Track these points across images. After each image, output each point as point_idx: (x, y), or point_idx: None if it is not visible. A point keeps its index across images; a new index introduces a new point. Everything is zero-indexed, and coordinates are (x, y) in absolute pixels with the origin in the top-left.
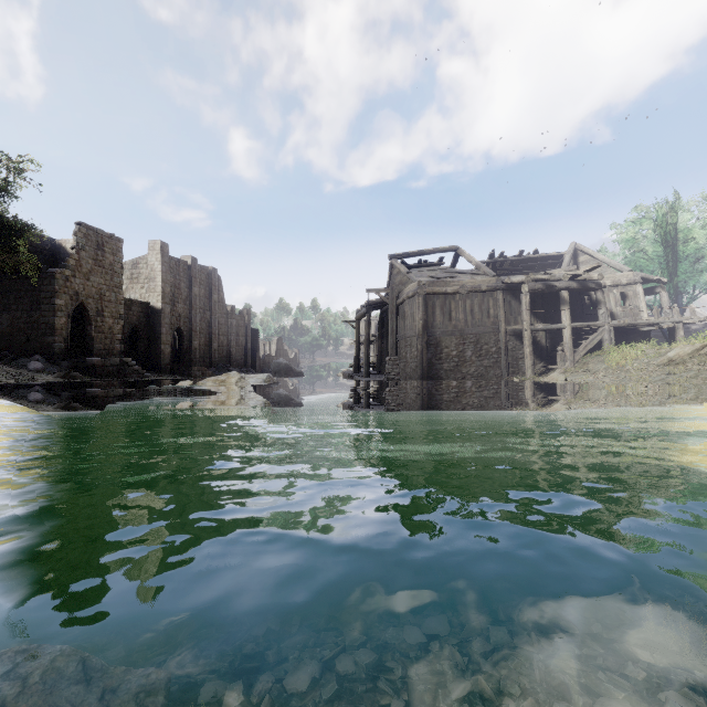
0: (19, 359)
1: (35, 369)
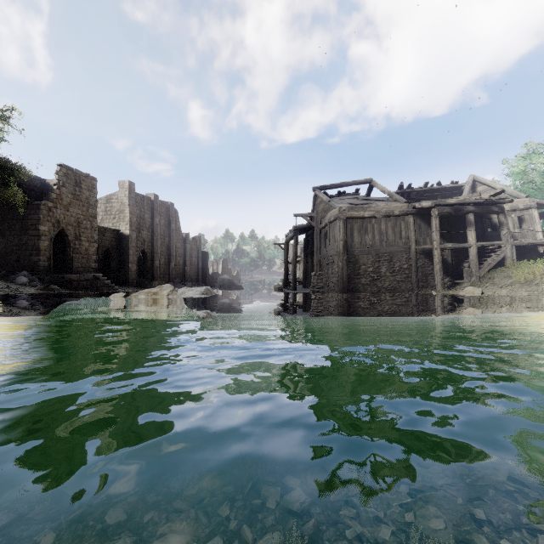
0: (10, 274)
1: (21, 283)
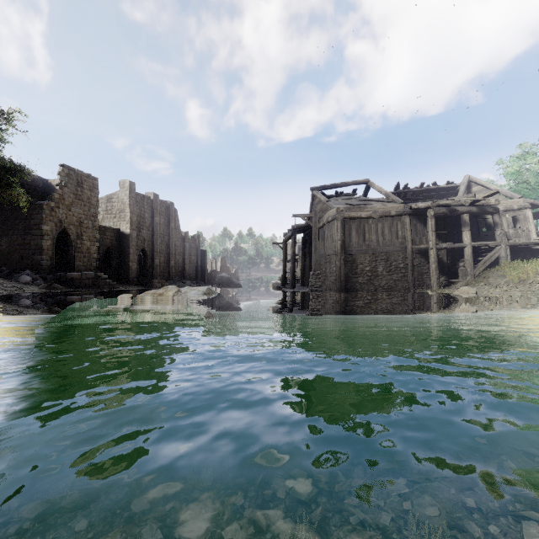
0: (13, 273)
1: (25, 281)
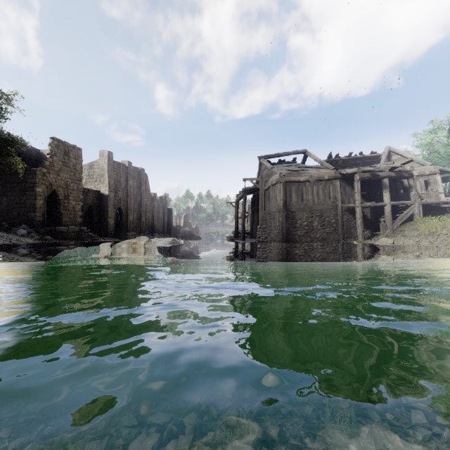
0: (12, 227)
1: (21, 234)
